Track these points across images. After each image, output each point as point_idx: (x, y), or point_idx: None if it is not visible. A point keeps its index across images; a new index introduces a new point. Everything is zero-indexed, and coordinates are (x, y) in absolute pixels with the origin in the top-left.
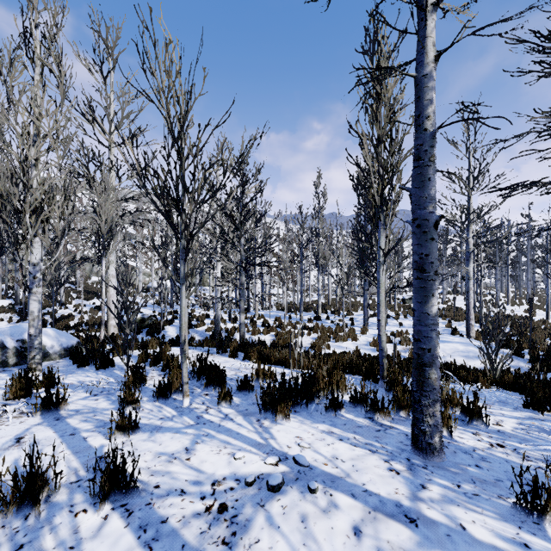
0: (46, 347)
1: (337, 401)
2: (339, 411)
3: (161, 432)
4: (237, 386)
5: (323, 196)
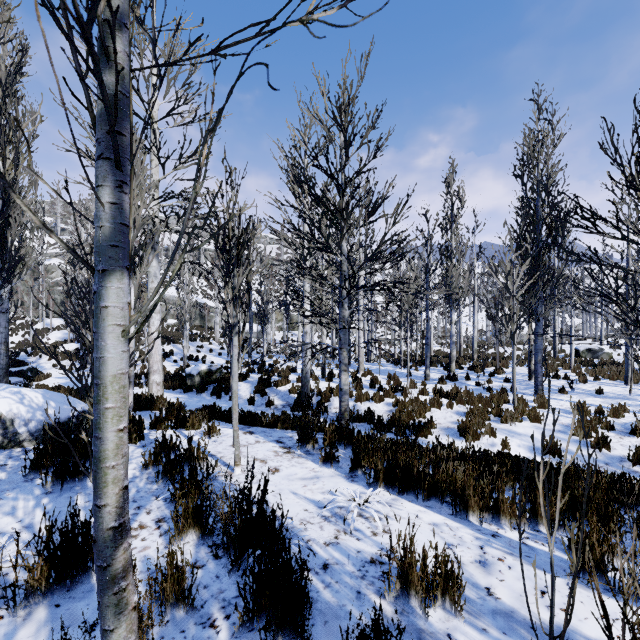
0: (14, 423)
1: None
2: None
3: None
4: None
5: (458, 198)
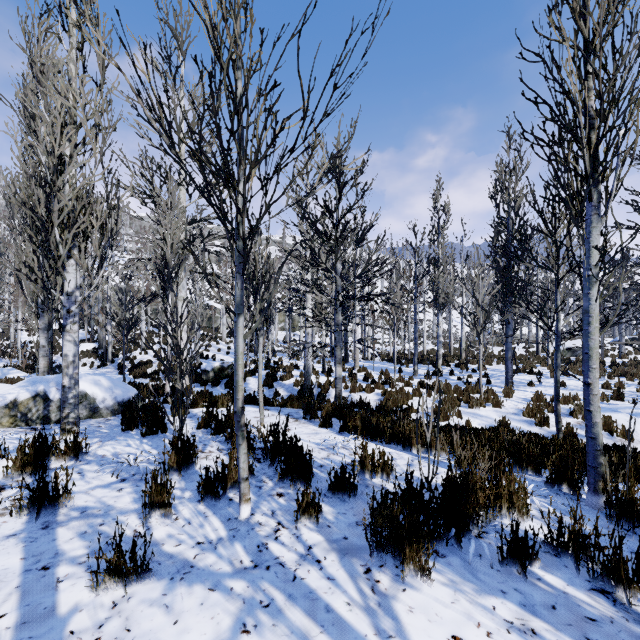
0: (96, 400)
1: (528, 549)
2: (527, 564)
3: (187, 582)
4: (329, 485)
5: (444, 212)
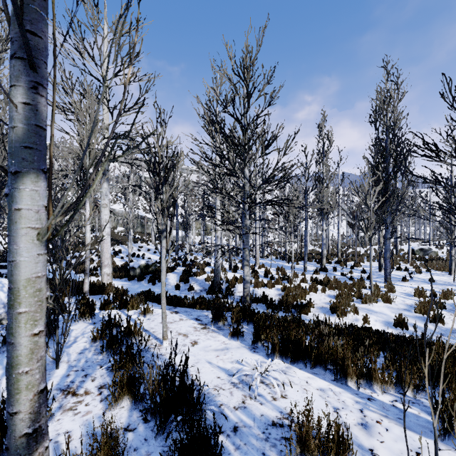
0: None
1: None
2: None
3: None
4: None
5: (328, 139)
